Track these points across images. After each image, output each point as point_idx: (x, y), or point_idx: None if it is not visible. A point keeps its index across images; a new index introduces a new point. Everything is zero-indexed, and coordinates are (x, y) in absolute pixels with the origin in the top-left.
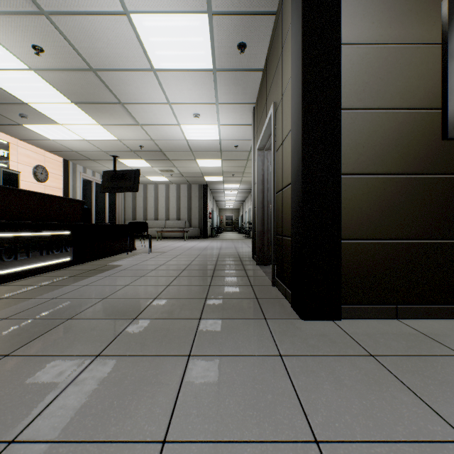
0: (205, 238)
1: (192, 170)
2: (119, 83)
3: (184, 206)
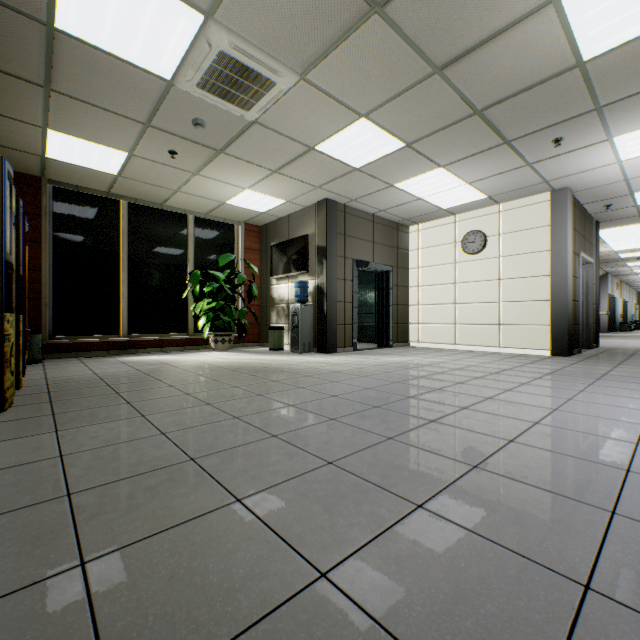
0: None
1: None
2: None
3: None
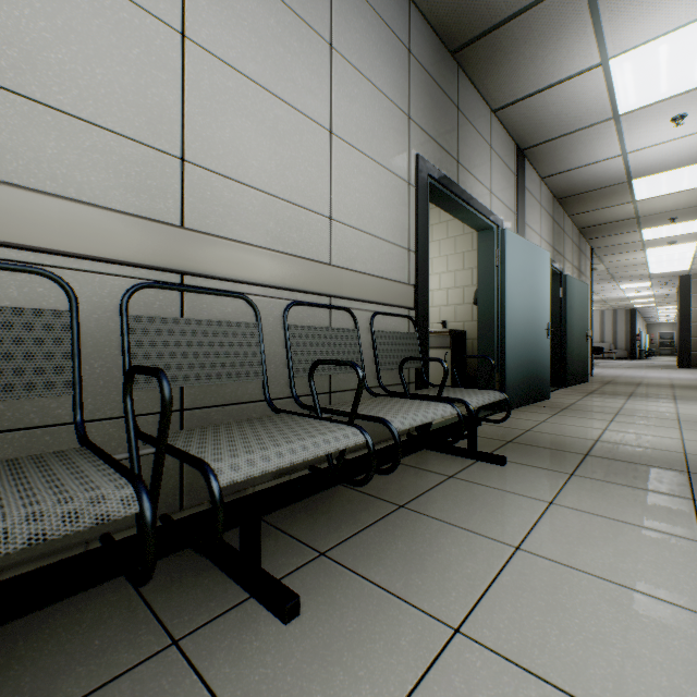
0: (632, 360)
1: (622, 304)
2: (600, 291)
3: (607, 330)
